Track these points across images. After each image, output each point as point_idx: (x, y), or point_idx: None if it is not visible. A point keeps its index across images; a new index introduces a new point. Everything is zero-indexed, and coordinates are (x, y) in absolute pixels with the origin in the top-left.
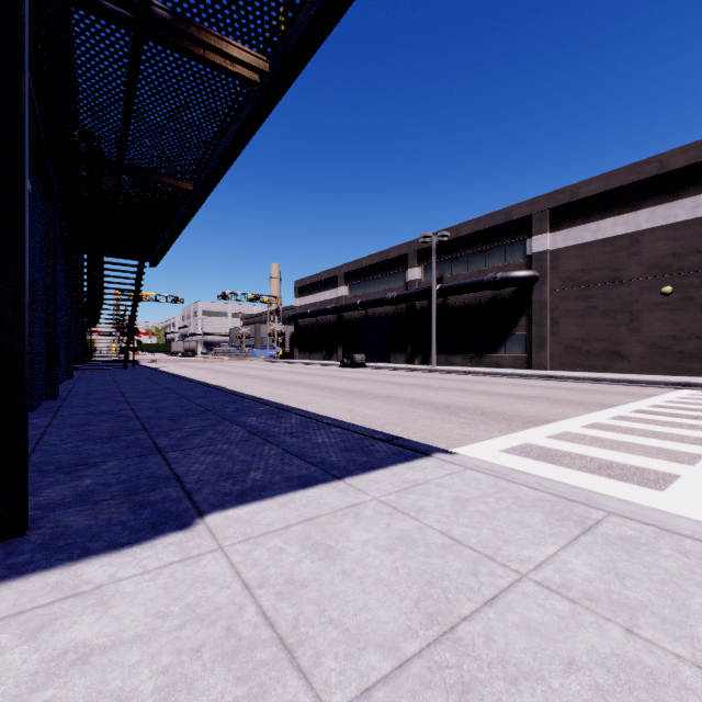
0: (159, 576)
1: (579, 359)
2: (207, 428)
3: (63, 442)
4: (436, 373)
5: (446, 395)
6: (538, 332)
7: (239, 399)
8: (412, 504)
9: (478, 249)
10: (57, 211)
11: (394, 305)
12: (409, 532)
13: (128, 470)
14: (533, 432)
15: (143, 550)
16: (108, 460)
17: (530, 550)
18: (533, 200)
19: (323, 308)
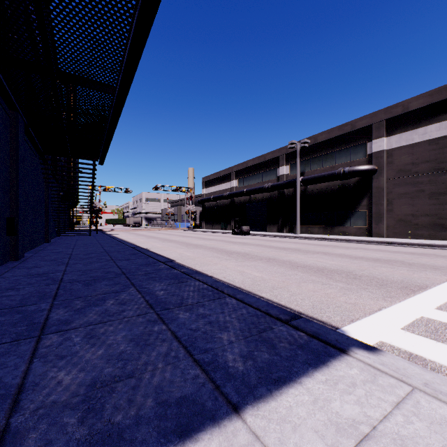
0: None
1: (410, 229)
2: (111, 295)
3: None
4: (300, 239)
5: (316, 258)
6: (376, 210)
7: (153, 262)
8: None
9: (330, 151)
10: (20, 118)
11: (269, 192)
12: None
13: None
14: (418, 301)
15: None
16: None
17: None
18: (373, 113)
19: (220, 195)
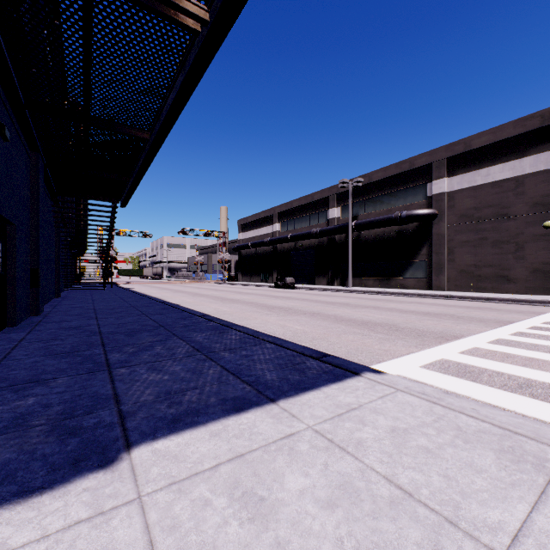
0: (57, 545)
1: (472, 281)
2: (157, 343)
3: (26, 357)
4: (352, 293)
5: (363, 312)
6: (436, 260)
7: (189, 316)
8: (349, 435)
9: (387, 192)
10: (41, 159)
11: (317, 238)
12: (350, 477)
13: (74, 388)
14: (446, 348)
15: (52, 499)
16: (59, 376)
17: (496, 509)
18: (433, 151)
19: (260, 241)
